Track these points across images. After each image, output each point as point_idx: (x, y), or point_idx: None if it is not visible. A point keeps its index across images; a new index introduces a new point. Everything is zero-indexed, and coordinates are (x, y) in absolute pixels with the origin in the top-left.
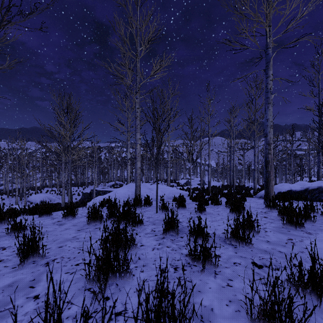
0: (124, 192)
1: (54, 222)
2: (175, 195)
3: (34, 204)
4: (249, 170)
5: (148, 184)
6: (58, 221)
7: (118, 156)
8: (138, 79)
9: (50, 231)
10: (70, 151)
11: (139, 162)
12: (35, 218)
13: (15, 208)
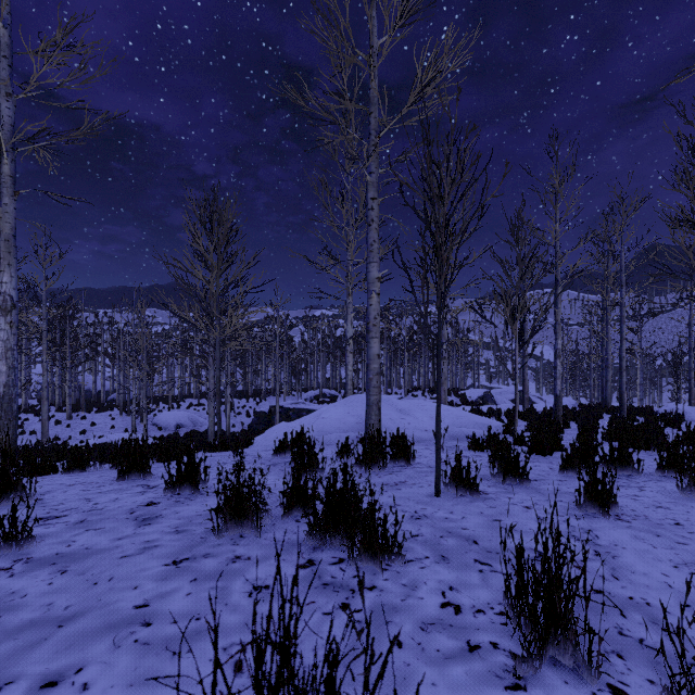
0: (338, 415)
1: (135, 508)
2: (469, 429)
3: (164, 430)
4: (676, 367)
5: (395, 399)
6: (147, 504)
7: (328, 336)
8: (374, 124)
9: (95, 552)
10: (217, 317)
11: (375, 340)
12: (107, 484)
13: (81, 450)
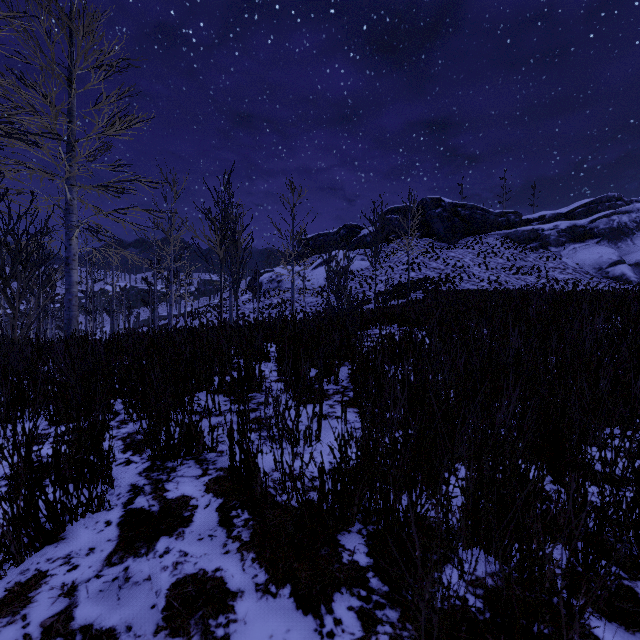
0: None
1: None
2: None
3: None
4: None
5: None
6: None
7: None
8: None
9: None
10: None
11: None
12: None
13: None
